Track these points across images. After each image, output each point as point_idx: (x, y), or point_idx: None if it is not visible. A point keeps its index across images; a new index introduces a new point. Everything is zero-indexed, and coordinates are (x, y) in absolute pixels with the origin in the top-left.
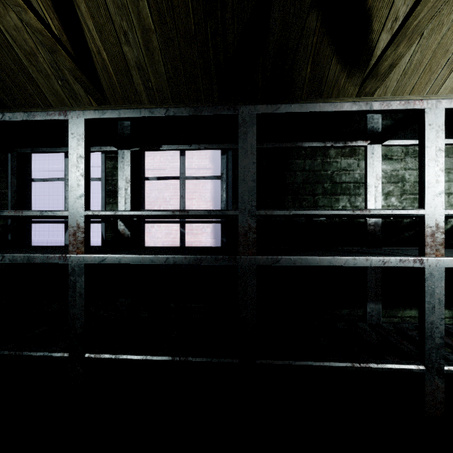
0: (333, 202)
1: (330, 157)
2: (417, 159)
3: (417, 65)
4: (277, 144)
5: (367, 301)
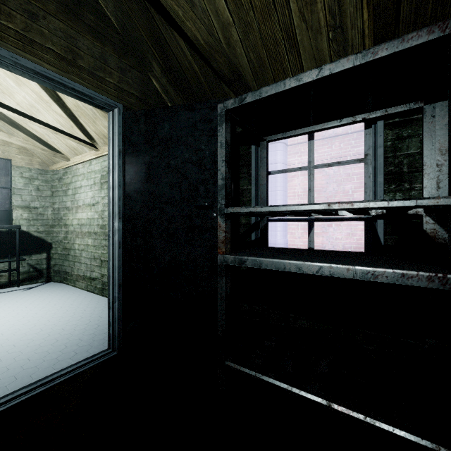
0: None
1: None
2: None
3: None
4: None
5: None
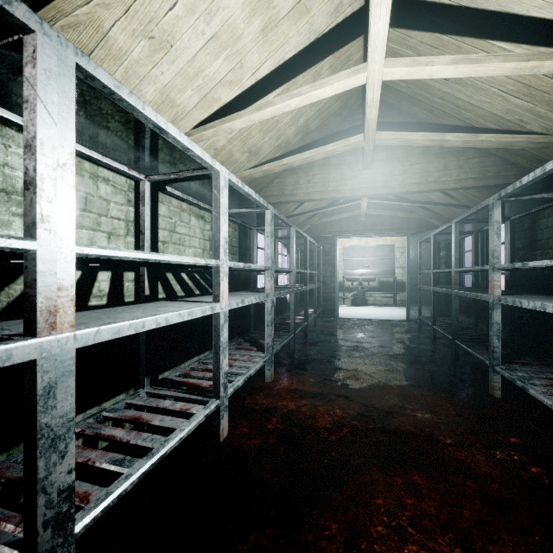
0: None
1: None
2: None
3: None
4: (522, 213)
5: None
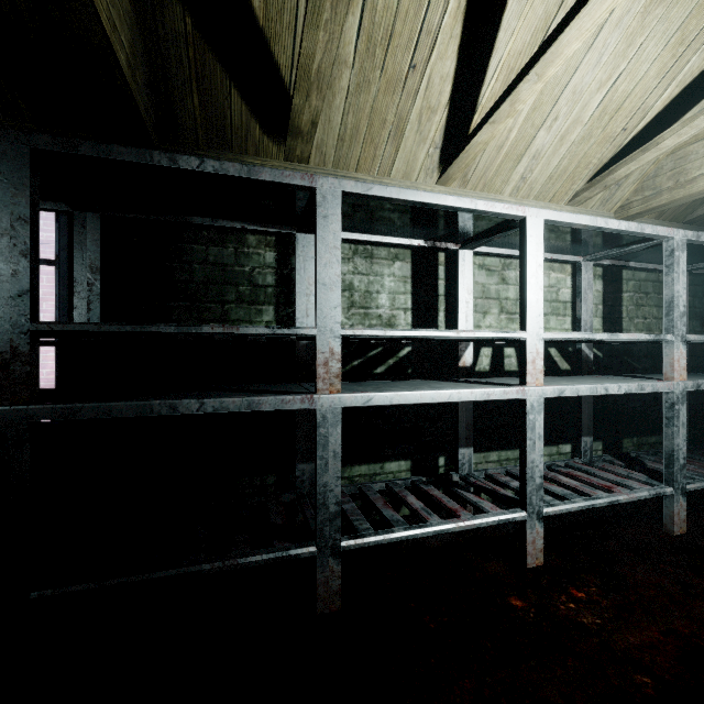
0: (253, 315)
1: (249, 246)
2: (369, 261)
3: (354, 131)
4: (152, 214)
5: (296, 461)
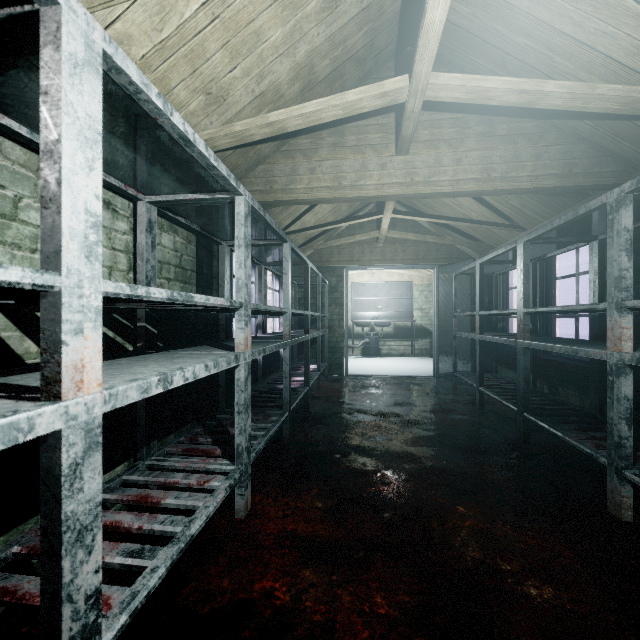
0: None
1: None
2: None
3: None
4: None
5: None
